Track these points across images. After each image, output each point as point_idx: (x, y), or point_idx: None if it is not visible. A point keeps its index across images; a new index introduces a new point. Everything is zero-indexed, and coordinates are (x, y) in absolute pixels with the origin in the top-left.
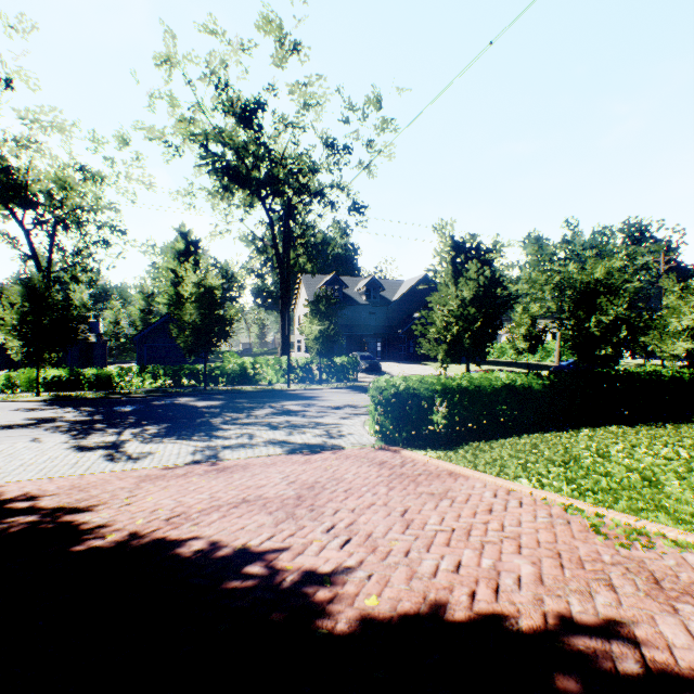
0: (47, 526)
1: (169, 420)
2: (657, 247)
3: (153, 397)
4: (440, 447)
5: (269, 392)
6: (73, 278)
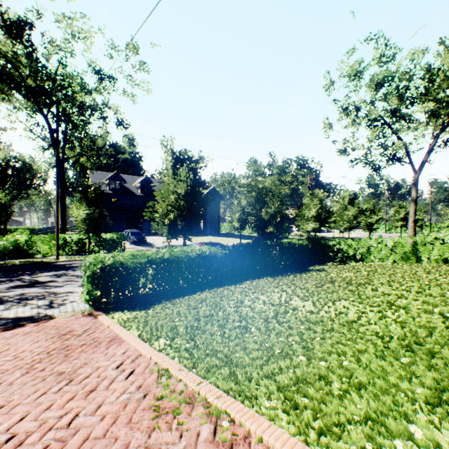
0: None
1: None
2: (307, 172)
3: None
4: (138, 308)
5: (36, 264)
6: None
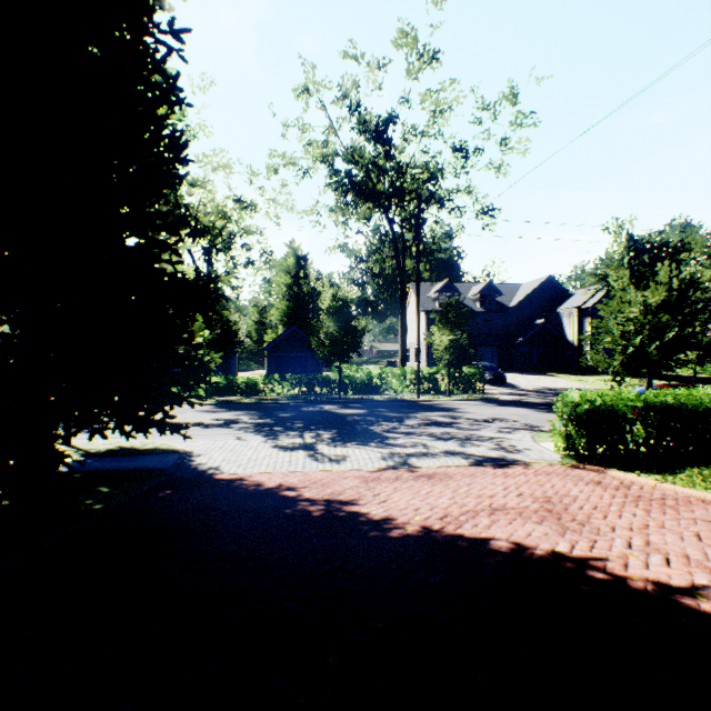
0: (338, 514)
1: (332, 426)
2: None
3: (297, 403)
4: (651, 470)
5: (400, 401)
6: (223, 296)
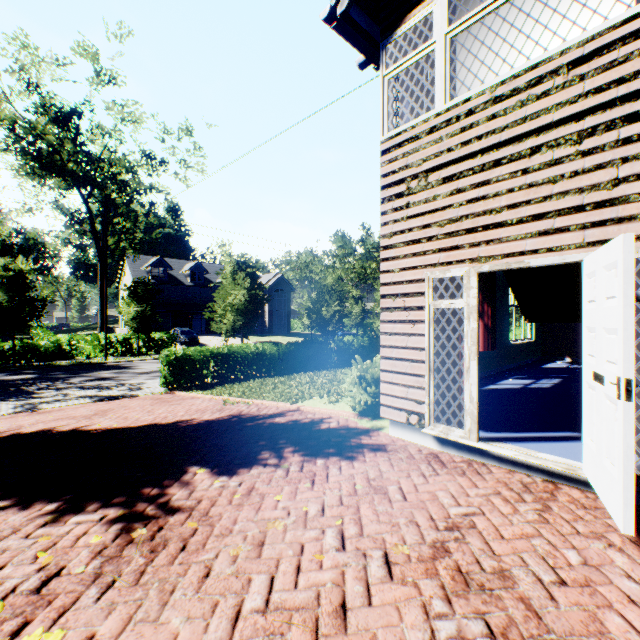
0: None
1: None
2: None
3: None
4: (204, 389)
5: (86, 365)
6: None
